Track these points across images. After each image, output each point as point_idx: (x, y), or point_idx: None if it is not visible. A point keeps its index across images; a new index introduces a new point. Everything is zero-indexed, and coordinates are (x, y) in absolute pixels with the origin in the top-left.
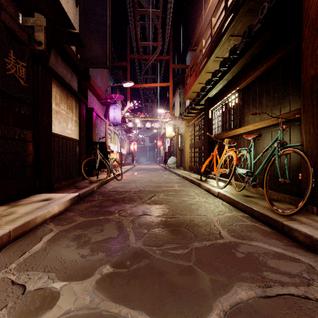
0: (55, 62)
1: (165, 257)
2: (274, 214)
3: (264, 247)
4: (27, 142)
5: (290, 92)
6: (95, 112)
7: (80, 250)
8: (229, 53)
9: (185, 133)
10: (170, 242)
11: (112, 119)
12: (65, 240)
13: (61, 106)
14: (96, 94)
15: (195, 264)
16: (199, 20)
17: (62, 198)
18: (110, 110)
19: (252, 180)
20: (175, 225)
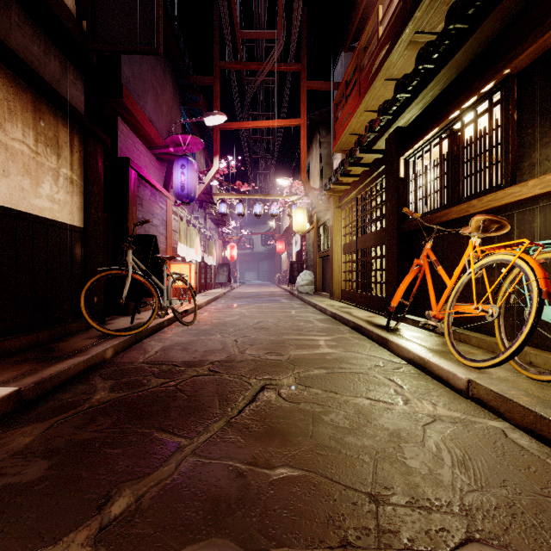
0: None
1: None
2: None
3: None
4: None
5: None
6: (135, 168)
7: None
8: None
9: (334, 222)
10: None
11: (177, 190)
12: None
13: (12, 130)
14: (143, 135)
15: None
16: None
17: None
18: (174, 170)
19: None
20: None
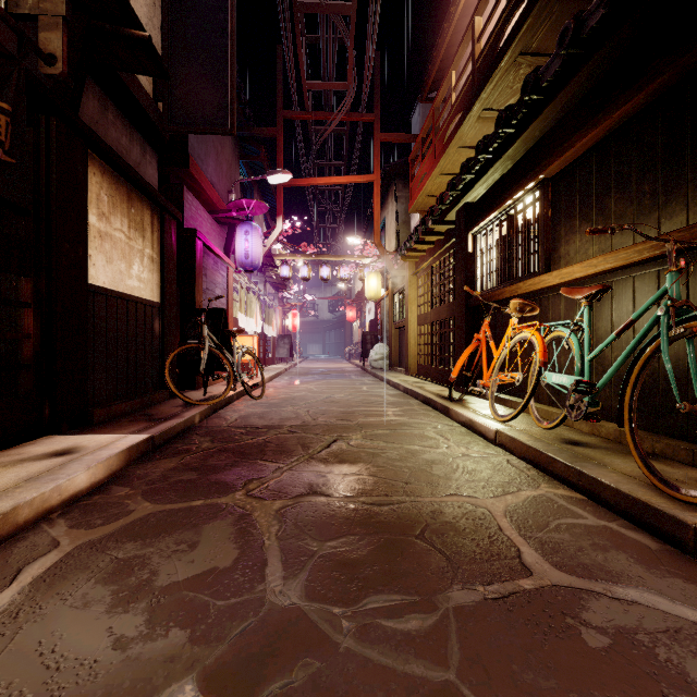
0: (100, 115)
1: (370, 646)
2: (664, 500)
3: (659, 606)
4: (19, 306)
5: (688, 176)
6: (202, 239)
7: (116, 619)
8: (523, 91)
9: (410, 291)
10: (383, 589)
11: (241, 258)
12: (84, 581)
13: (114, 221)
14: (204, 200)
15: (464, 679)
16: (444, 28)
17: (106, 448)
18: (237, 236)
19: (588, 403)
20: (393, 529)
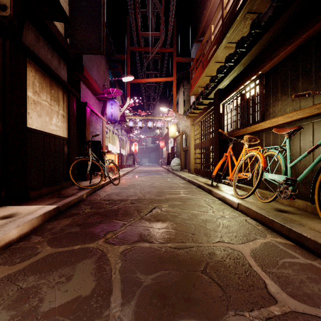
0: (36, 42)
1: None
2: None
3: None
4: None
5: None
6: (89, 107)
7: None
8: (251, 28)
9: (190, 132)
10: (184, 314)
11: (109, 117)
12: None
13: (42, 96)
14: (91, 88)
15: None
16: (207, 5)
17: (31, 214)
18: (107, 106)
19: (291, 190)
20: (187, 266)
